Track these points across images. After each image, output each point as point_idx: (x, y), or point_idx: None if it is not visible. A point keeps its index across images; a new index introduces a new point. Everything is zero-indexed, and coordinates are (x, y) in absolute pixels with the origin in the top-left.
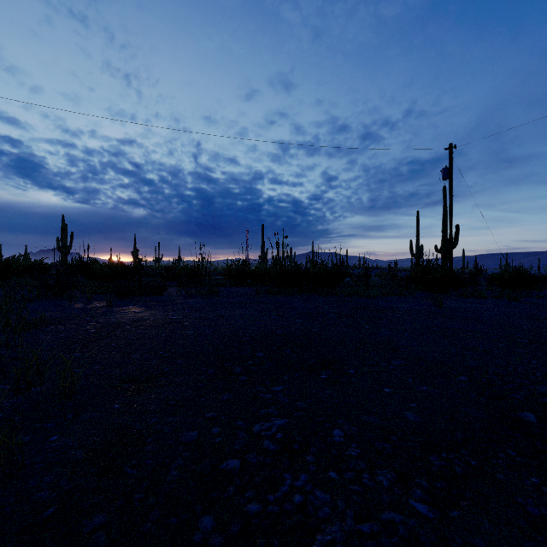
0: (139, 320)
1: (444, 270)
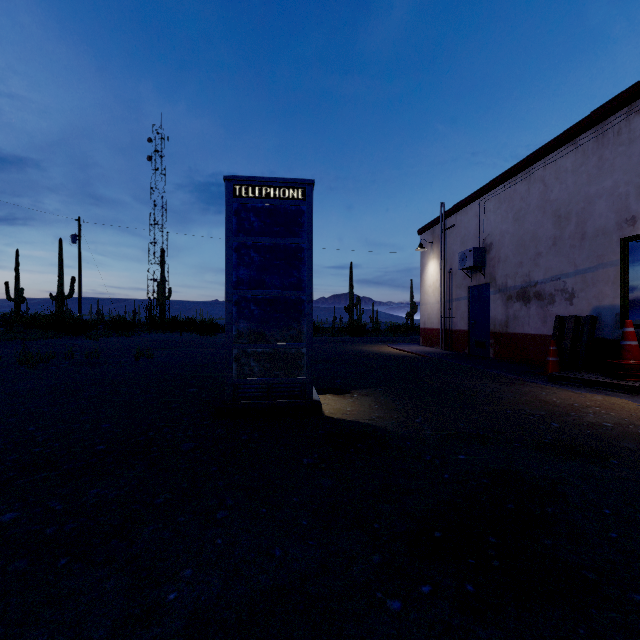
0: None
1: (80, 318)
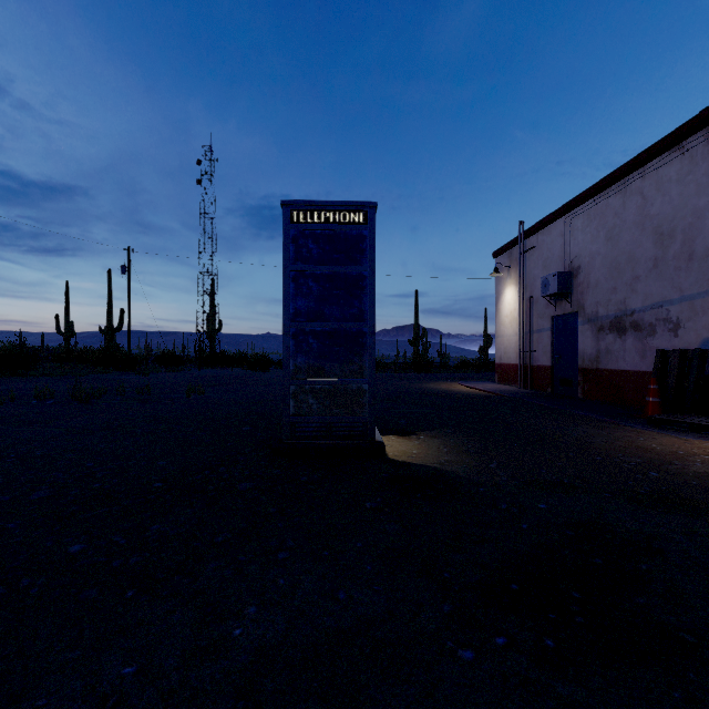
0: None
1: (129, 353)
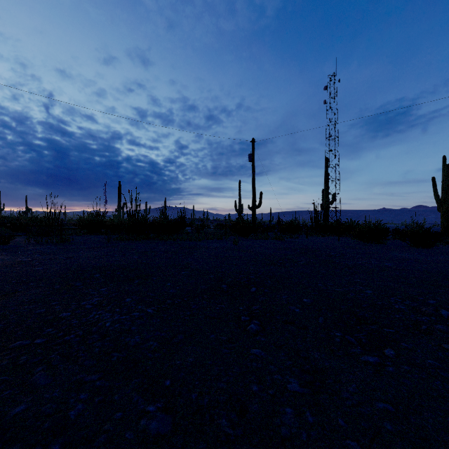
0: None
1: (248, 222)
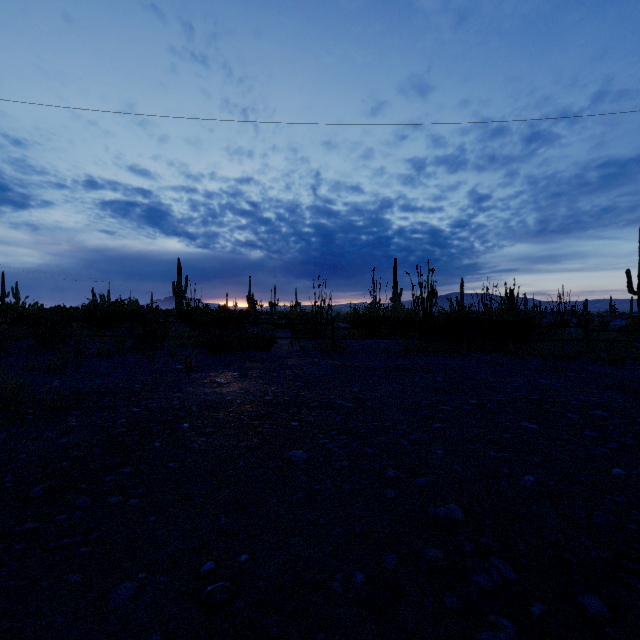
0: (215, 404)
1: None
